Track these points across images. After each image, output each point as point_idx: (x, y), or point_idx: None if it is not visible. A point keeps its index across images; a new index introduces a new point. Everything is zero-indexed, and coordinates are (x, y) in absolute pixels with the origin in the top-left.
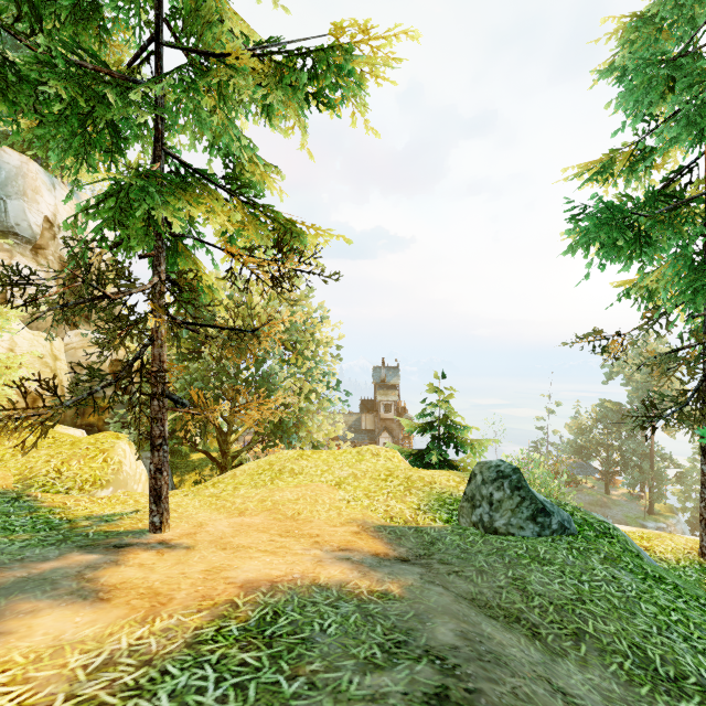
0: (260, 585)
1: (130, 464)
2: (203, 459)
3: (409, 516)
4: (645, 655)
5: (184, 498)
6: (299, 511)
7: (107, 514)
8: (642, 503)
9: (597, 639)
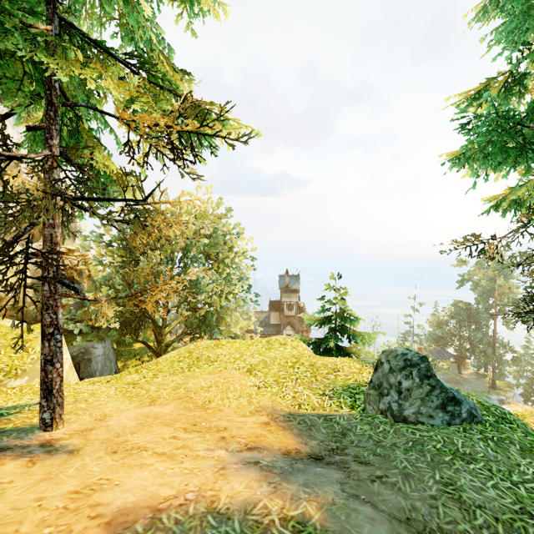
0: (137, 518)
1: None
2: (143, 348)
3: (317, 403)
4: None
5: (102, 385)
6: (210, 399)
7: (8, 406)
8: (486, 380)
9: None
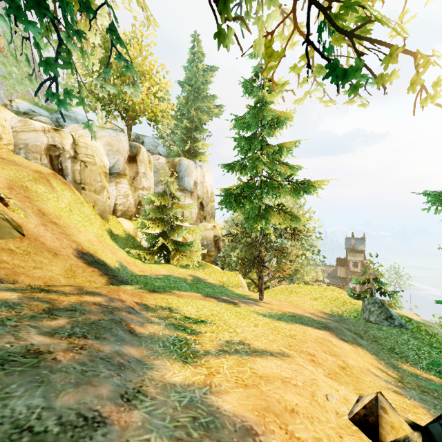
0: (291, 312)
1: (243, 282)
2: (249, 282)
3: (340, 313)
4: (394, 349)
5: None
6: (298, 304)
7: (245, 294)
8: None
9: (381, 343)
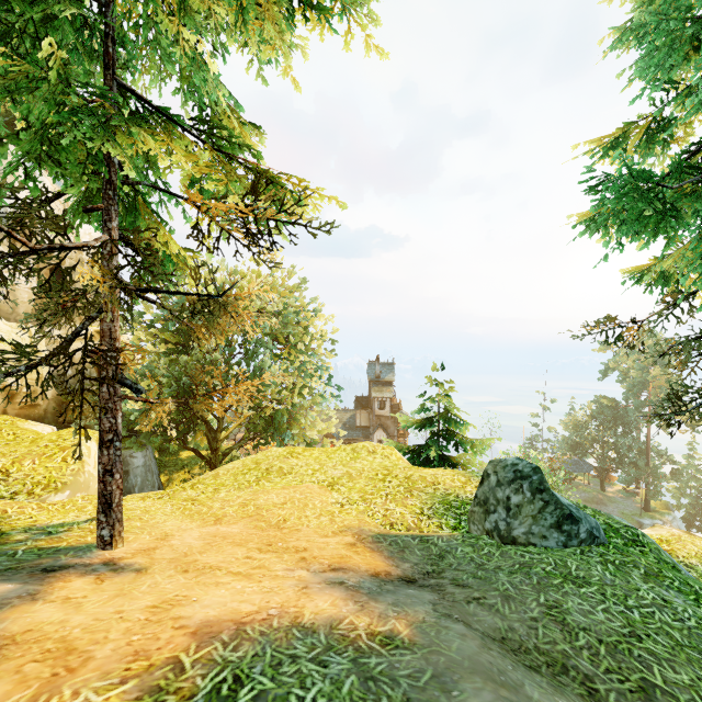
0: (222, 629)
1: (95, 464)
2: (193, 457)
3: (412, 522)
4: None
5: (155, 502)
6: (285, 517)
7: (54, 524)
8: (638, 500)
9: (671, 696)
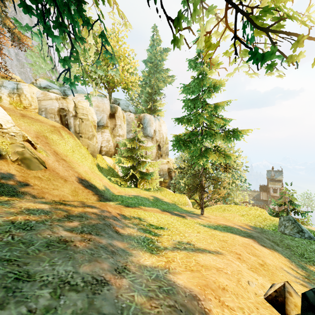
0: (224, 224)
1: (189, 201)
2: (193, 202)
3: (261, 226)
4: (303, 255)
5: None
6: (230, 218)
7: (190, 210)
8: None
9: (293, 250)
